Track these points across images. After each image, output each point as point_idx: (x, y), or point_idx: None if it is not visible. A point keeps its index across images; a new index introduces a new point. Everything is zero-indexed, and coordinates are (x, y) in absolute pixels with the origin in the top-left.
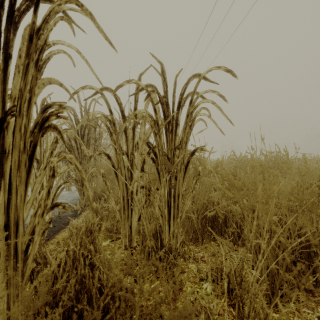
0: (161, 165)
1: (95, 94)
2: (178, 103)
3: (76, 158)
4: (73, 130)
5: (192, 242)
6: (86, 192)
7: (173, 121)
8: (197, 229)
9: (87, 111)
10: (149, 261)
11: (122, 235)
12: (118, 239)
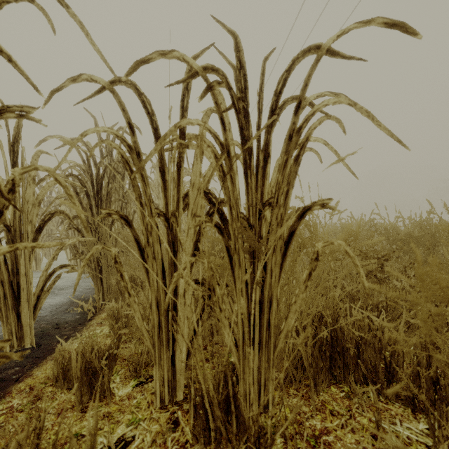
0: (235, 240)
1: (98, 93)
2: (270, 113)
3: (88, 223)
4: (87, 177)
5: (293, 387)
6: (104, 280)
7: (258, 150)
8: (307, 368)
9: (109, 148)
10: (211, 447)
11: (155, 379)
12: (151, 379)
